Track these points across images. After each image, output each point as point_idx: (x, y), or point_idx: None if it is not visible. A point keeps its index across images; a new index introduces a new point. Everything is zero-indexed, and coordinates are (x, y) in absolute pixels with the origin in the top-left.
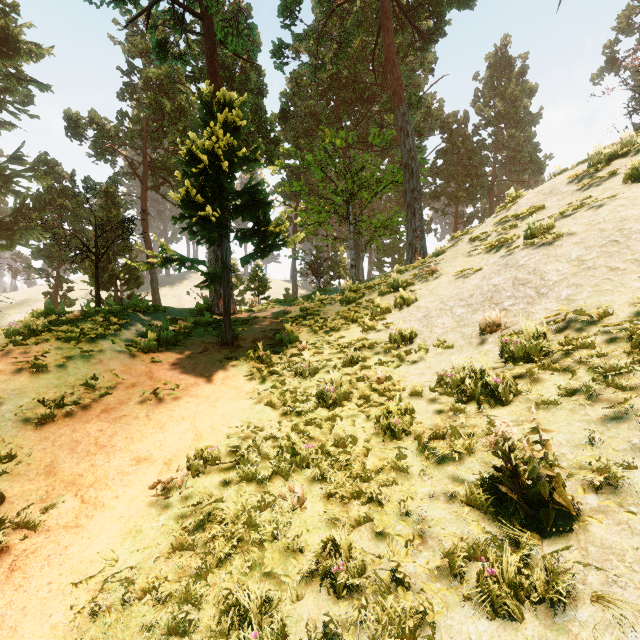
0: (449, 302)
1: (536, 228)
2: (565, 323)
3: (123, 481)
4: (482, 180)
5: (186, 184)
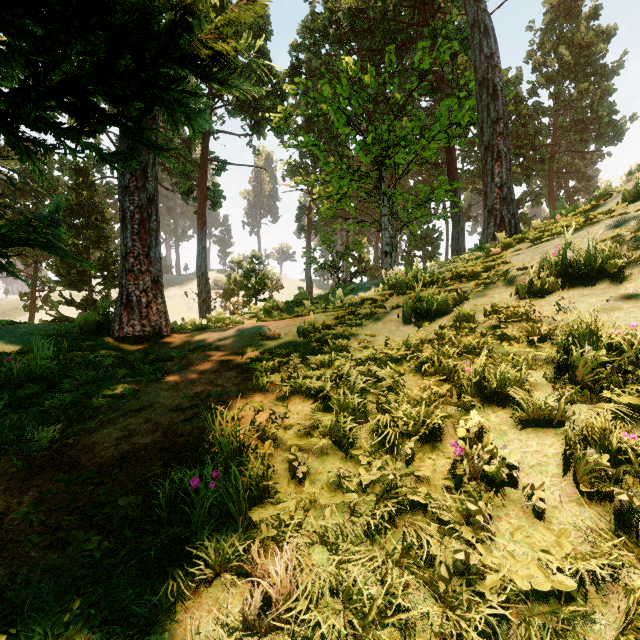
0: None
1: None
2: None
3: None
4: (540, 152)
5: None
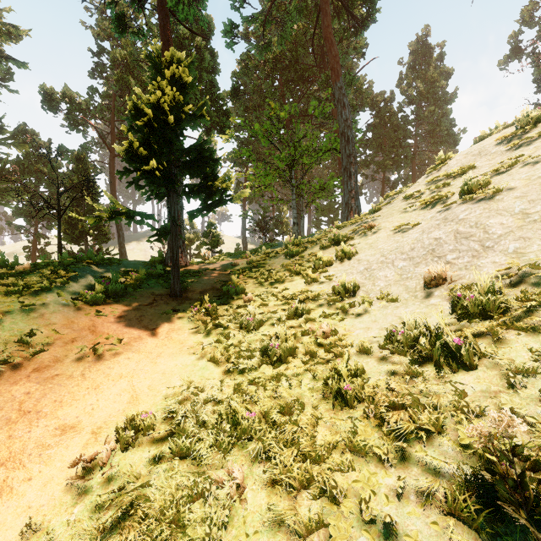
0: (390, 255)
1: (473, 184)
2: (518, 277)
3: (41, 457)
4: (406, 150)
5: (130, 137)
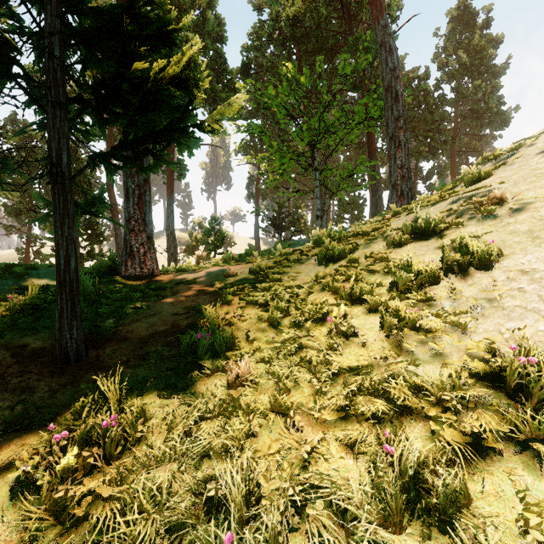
0: None
1: None
2: None
3: None
4: (444, 134)
5: None
